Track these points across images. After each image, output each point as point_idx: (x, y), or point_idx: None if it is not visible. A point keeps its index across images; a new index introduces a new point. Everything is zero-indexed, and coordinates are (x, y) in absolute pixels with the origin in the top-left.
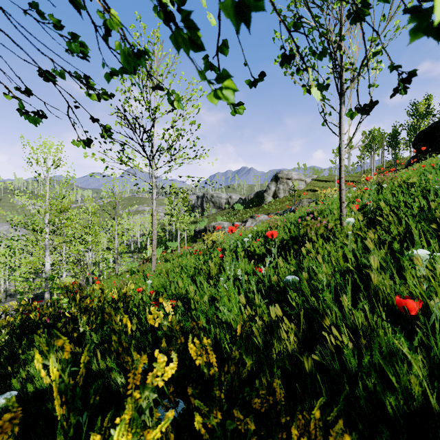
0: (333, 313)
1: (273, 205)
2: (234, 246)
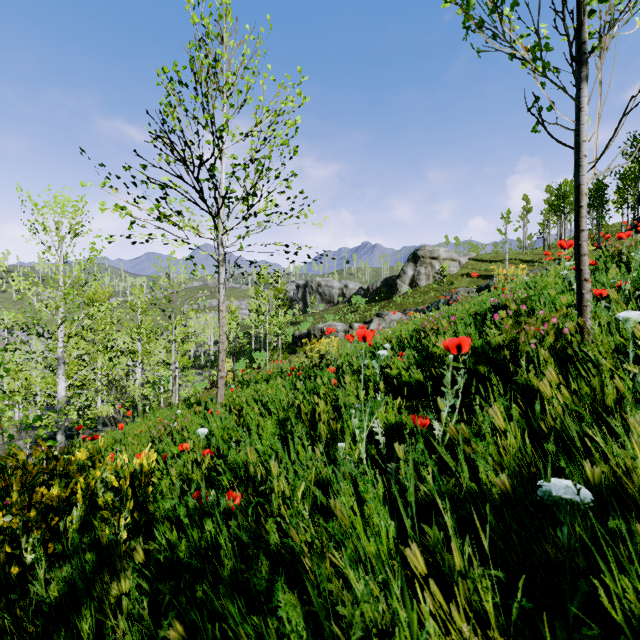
0: None
1: (411, 297)
2: (358, 364)
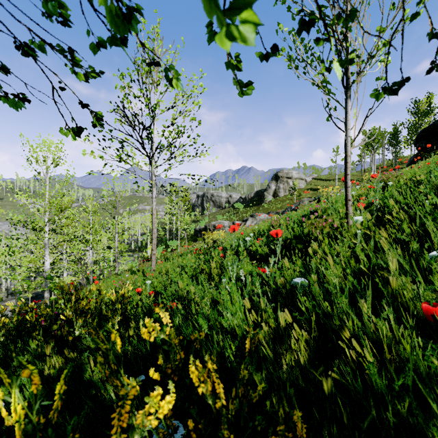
0: (349, 321)
1: (274, 204)
2: (236, 245)
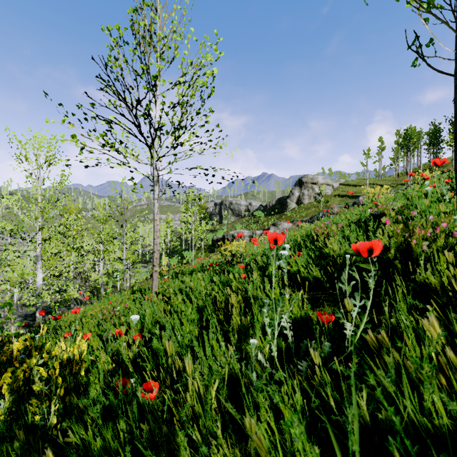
0: None
1: (297, 212)
2: (262, 261)
